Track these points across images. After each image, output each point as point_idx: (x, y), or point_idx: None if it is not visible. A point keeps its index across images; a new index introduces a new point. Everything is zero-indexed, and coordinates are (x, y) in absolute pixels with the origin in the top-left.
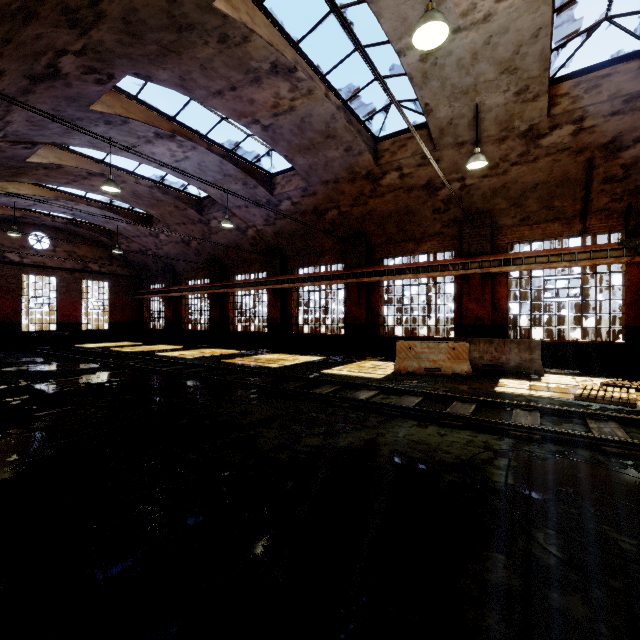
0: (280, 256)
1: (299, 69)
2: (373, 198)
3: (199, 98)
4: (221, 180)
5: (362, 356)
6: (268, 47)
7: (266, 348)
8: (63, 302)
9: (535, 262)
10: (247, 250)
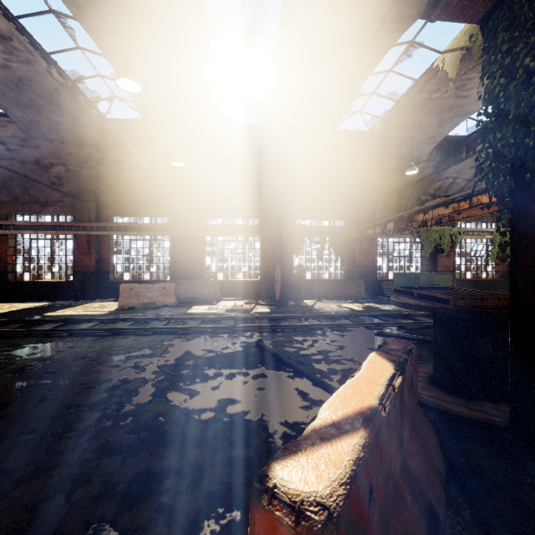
0: None
1: (15, 41)
2: (102, 165)
3: None
4: None
5: (92, 299)
6: None
7: None
8: None
9: (218, 231)
10: None
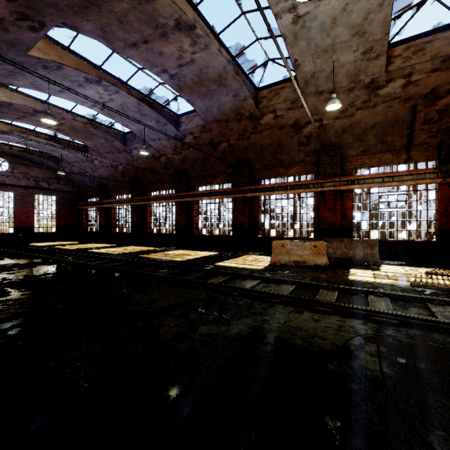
0: (185, 177)
1: (198, 26)
2: (254, 134)
3: (118, 49)
4: (139, 118)
5: (246, 251)
6: (172, 5)
7: (174, 246)
8: (19, 211)
9: (373, 182)
10: (160, 172)
